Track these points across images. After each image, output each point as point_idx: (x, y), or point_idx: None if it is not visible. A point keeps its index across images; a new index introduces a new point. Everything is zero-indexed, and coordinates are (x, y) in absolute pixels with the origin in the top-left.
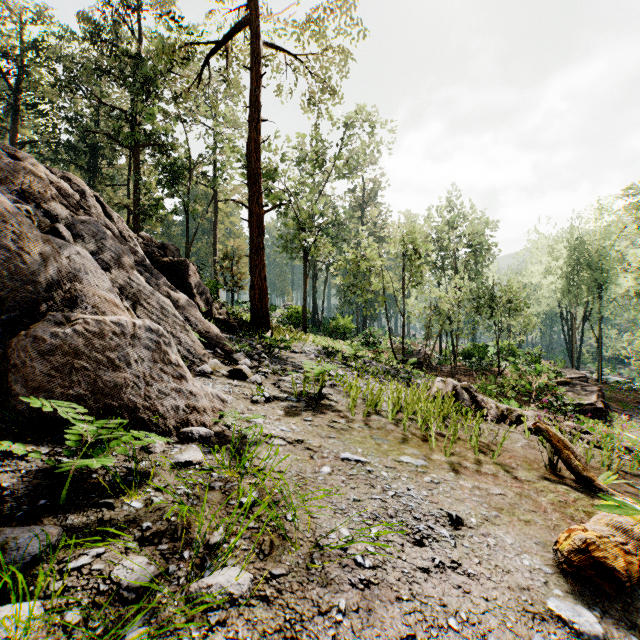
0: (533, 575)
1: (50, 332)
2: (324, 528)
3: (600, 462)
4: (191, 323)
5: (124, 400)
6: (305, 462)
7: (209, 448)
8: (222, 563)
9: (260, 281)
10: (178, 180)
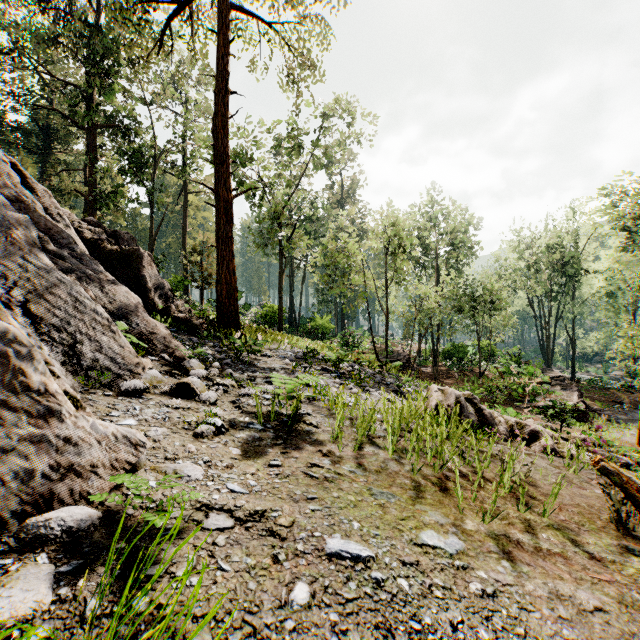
0: None
1: None
2: None
3: None
4: (130, 322)
5: None
6: (262, 575)
7: (74, 560)
8: None
9: (228, 275)
10: (142, 167)
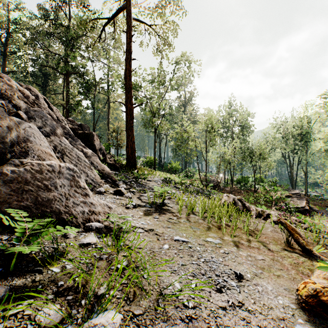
0: (285, 310)
1: (11, 170)
2: (165, 282)
3: (312, 239)
4: (94, 165)
5: (53, 208)
6: (154, 242)
7: (101, 234)
8: (104, 309)
9: (131, 143)
10: (89, 91)
